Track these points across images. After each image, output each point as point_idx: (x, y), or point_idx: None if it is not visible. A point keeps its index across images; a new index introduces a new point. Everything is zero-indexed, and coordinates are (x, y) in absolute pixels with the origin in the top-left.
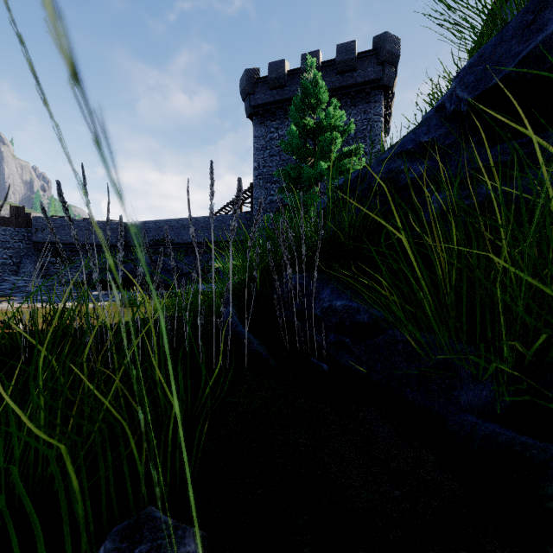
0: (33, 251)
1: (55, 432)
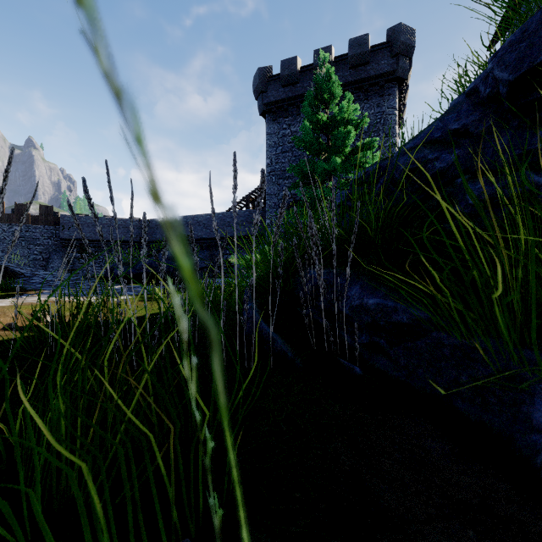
0: (60, 247)
1: (81, 453)
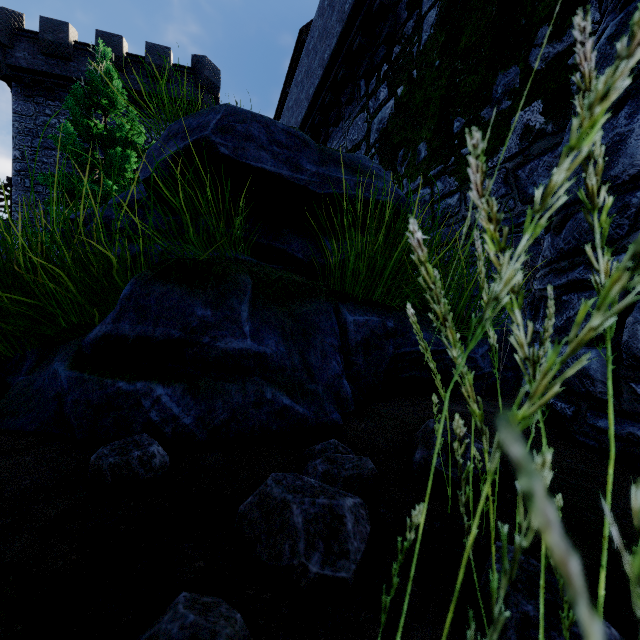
0: None
1: None
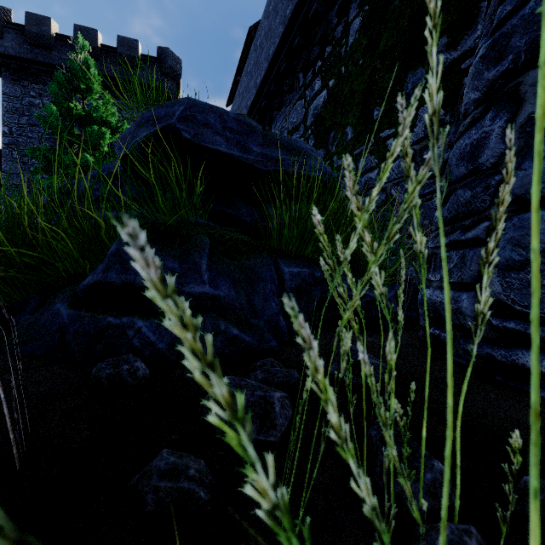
0: None
1: None
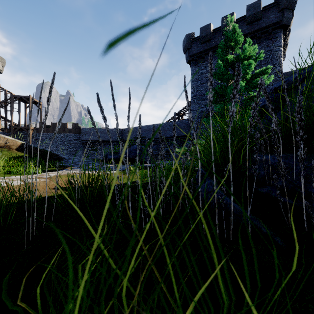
0: (81, 144)
1: None
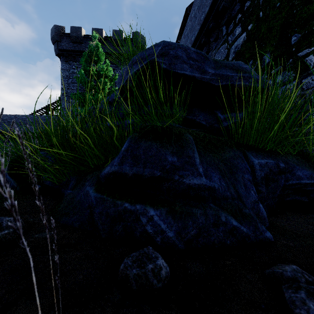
0: None
1: None
